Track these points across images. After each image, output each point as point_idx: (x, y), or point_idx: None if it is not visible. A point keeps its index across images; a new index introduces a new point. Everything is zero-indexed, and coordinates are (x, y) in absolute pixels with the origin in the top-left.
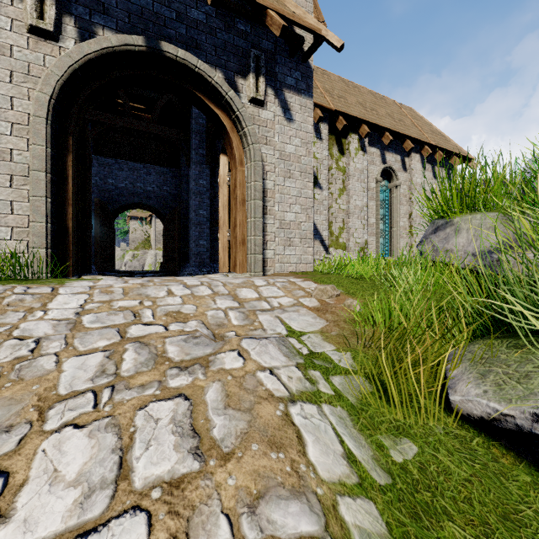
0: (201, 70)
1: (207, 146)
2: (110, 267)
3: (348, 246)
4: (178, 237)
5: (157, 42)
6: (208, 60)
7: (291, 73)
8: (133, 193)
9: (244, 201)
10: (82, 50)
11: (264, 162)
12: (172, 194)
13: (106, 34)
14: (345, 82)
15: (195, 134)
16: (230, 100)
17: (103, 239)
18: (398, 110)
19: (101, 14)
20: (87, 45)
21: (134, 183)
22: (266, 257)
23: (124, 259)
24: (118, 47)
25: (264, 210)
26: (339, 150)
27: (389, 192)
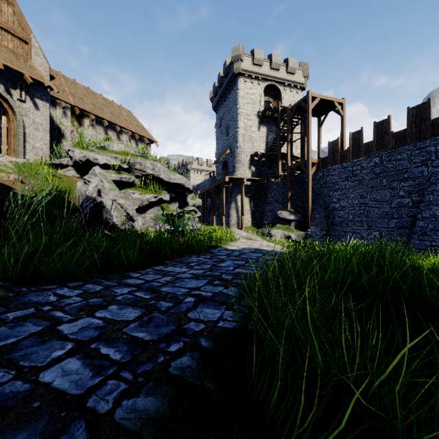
0: None
1: None
2: None
3: None
4: None
5: None
6: None
7: (39, 93)
8: None
9: (15, 136)
10: None
11: (25, 123)
12: None
13: None
14: (87, 90)
15: None
16: (8, 98)
17: None
18: (119, 111)
19: None
20: None
21: None
22: (26, 158)
23: None
24: None
25: (25, 140)
26: (79, 124)
27: None
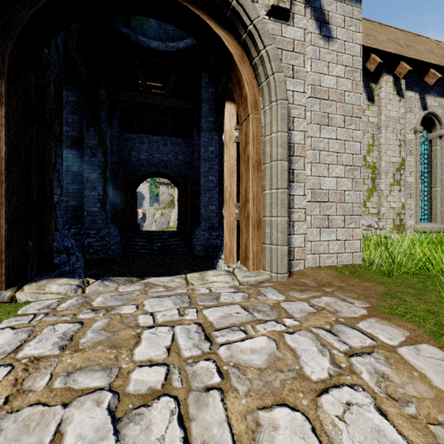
0: None
1: (216, 113)
2: (133, 230)
3: (379, 212)
4: (191, 201)
5: None
6: None
7: None
8: (152, 163)
9: (259, 164)
10: None
11: (288, 104)
12: (185, 162)
13: None
14: (369, 23)
15: (205, 102)
16: (238, 8)
17: (126, 206)
18: (437, 46)
19: None
20: None
21: (153, 154)
22: (292, 245)
23: (154, 217)
24: None
25: (288, 175)
26: (368, 97)
27: (428, 144)
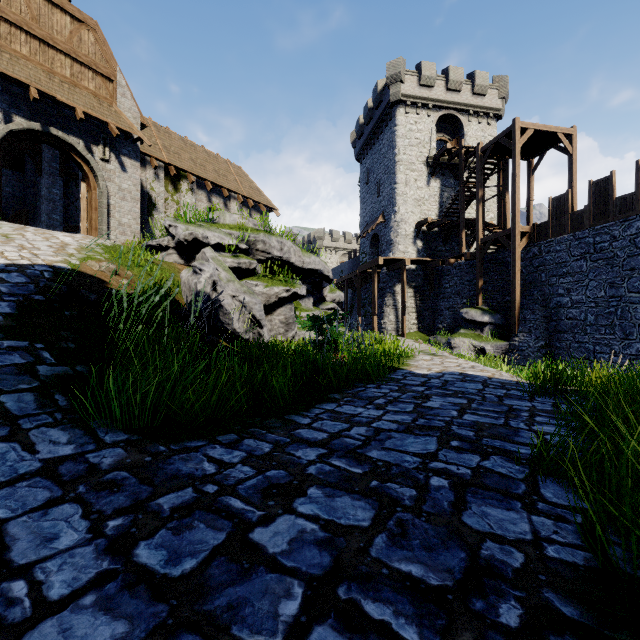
0: (72, 142)
1: (61, 162)
2: None
3: None
4: None
5: (48, 128)
6: (75, 136)
7: (126, 148)
8: None
9: (97, 209)
10: (9, 128)
11: (109, 191)
12: (16, 196)
13: (18, 118)
14: (185, 141)
15: (49, 149)
16: (89, 158)
17: None
18: (227, 168)
19: (15, 109)
20: (11, 125)
21: None
22: (110, 239)
23: None
24: (27, 127)
25: (109, 215)
26: (174, 188)
27: None
